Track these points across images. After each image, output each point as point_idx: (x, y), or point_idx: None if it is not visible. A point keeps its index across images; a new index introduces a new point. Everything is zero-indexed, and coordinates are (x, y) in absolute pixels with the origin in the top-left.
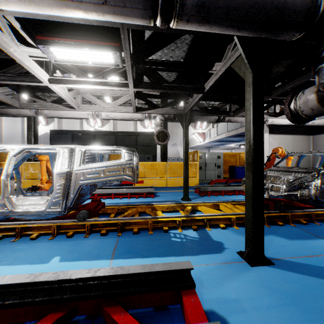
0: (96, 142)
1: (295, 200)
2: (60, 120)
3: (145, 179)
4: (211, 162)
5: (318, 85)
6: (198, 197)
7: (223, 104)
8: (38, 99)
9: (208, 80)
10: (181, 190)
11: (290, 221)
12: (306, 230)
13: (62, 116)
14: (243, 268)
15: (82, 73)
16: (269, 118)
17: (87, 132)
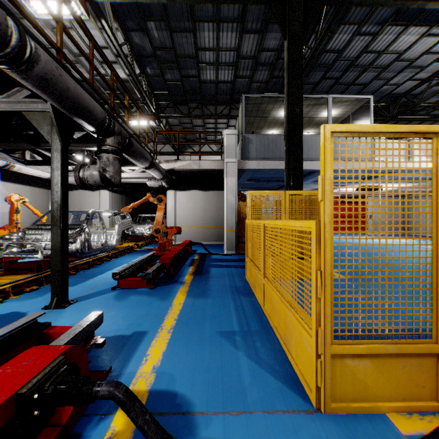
0: None
1: None
2: None
3: None
4: None
5: (100, 167)
6: None
7: None
8: None
9: None
10: None
11: None
12: (79, 277)
13: None
14: (58, 313)
15: None
16: (18, 164)
17: None
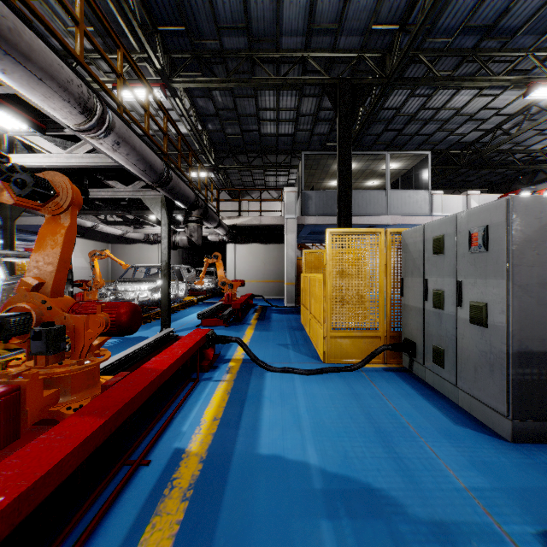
0: None
1: (150, 303)
2: None
3: None
4: None
5: (188, 233)
6: None
7: None
8: None
9: (101, 189)
10: None
11: (152, 319)
12: None
13: None
14: None
15: None
16: (101, 225)
17: None
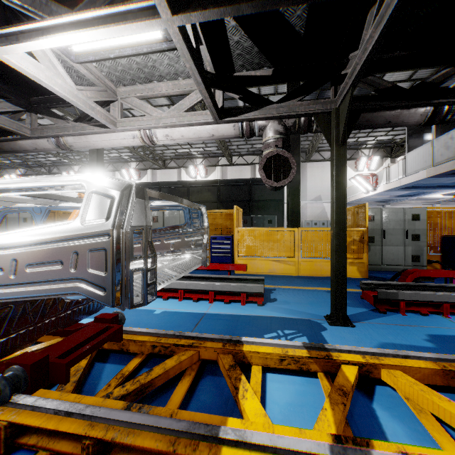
0: (190, 197)
1: None
2: (154, 172)
3: (256, 259)
4: (396, 229)
5: None
6: (371, 313)
7: (451, 70)
8: (56, 119)
9: None
10: (329, 288)
11: None
12: None
13: (95, 146)
14: None
15: (55, 8)
16: None
17: (178, 183)
